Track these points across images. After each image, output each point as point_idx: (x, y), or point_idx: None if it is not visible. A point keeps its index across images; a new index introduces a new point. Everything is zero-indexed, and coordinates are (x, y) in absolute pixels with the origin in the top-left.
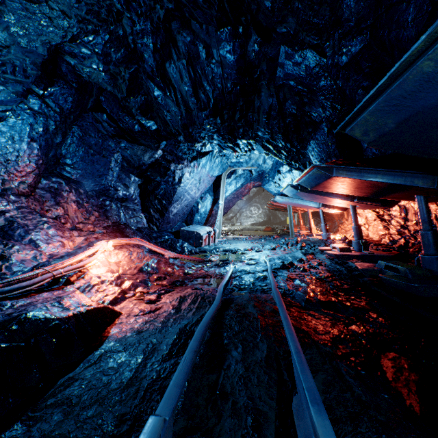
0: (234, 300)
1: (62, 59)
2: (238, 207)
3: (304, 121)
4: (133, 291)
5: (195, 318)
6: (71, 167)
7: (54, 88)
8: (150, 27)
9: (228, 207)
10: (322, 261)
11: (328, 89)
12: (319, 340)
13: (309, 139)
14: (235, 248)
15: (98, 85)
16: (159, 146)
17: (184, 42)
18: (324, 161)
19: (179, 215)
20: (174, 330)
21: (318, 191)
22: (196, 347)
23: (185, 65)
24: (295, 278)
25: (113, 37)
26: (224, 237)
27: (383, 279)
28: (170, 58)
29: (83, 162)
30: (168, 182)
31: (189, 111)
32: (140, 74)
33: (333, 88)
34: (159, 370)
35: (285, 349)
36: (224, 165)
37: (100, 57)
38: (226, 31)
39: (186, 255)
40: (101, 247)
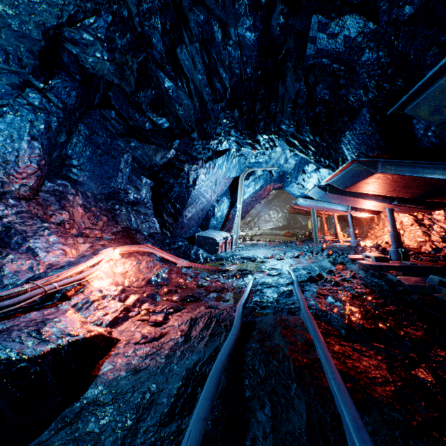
0: (256, 324)
1: (63, 47)
2: (256, 211)
3: (339, 108)
4: (138, 308)
5: (207, 352)
6: (78, 168)
7: (55, 81)
8: (158, 4)
9: (246, 211)
10: (355, 273)
11: (374, 63)
12: (380, 397)
13: (344, 130)
14: (254, 255)
15: (105, 79)
16: (172, 145)
17: (197, 22)
18: (363, 156)
19: (194, 220)
20: (180, 371)
21: (350, 192)
22: (207, 411)
23: (198, 49)
24: (326, 295)
25: (117, 20)
26: (242, 243)
27: (441, 300)
28: (181, 42)
29: (91, 163)
30: (181, 184)
31: (203, 104)
32: (149, 63)
33: (381, 62)
34: (154, 444)
35: (331, 411)
36: (242, 166)
37: (103, 44)
38: (245, 2)
39: (201, 263)
40: (106, 255)
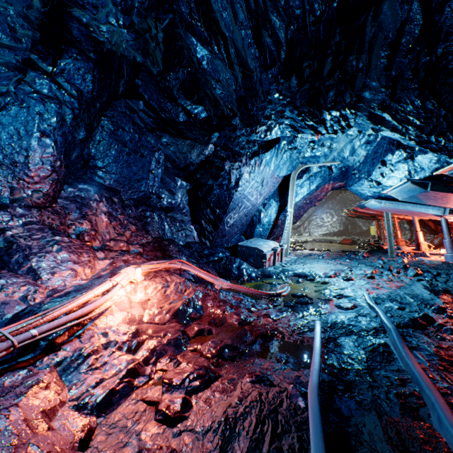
0: None
1: (71, 16)
2: (306, 214)
3: None
4: (152, 365)
5: None
6: (103, 170)
7: (64, 61)
8: None
9: (297, 216)
10: None
11: None
12: None
13: None
14: (311, 271)
15: (129, 60)
16: (210, 139)
17: None
18: None
19: (237, 227)
20: None
21: None
22: None
23: None
24: None
25: None
26: (292, 253)
27: None
28: None
29: (117, 164)
30: (221, 186)
31: (247, 74)
32: (177, 29)
33: None
34: None
35: None
36: (294, 162)
37: (115, 1)
38: None
39: (244, 282)
40: (124, 277)
